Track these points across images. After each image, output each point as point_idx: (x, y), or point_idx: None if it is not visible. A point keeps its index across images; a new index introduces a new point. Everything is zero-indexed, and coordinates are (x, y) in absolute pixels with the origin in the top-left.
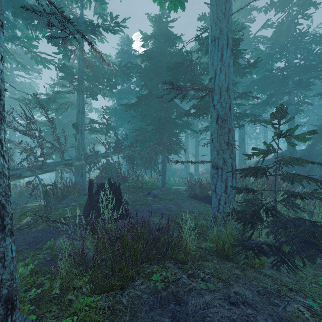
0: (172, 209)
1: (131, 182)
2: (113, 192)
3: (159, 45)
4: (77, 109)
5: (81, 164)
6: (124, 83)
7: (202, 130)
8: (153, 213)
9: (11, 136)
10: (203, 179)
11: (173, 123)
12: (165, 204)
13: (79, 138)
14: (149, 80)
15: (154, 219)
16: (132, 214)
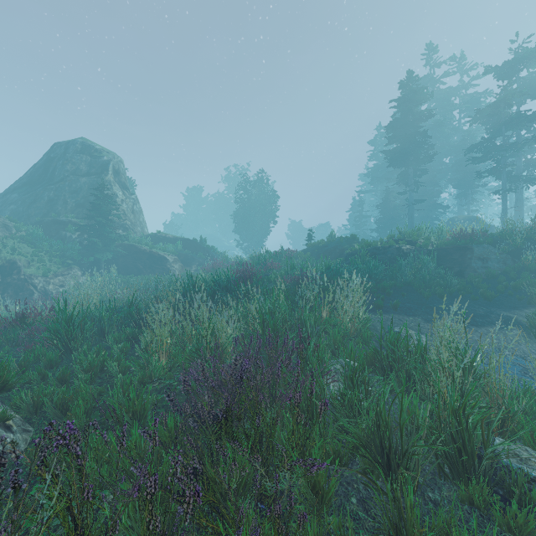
0: None
1: None
2: None
3: None
4: None
5: None
6: None
7: None
8: None
9: None
10: None
11: None
12: None
13: None
14: None
15: None
16: None
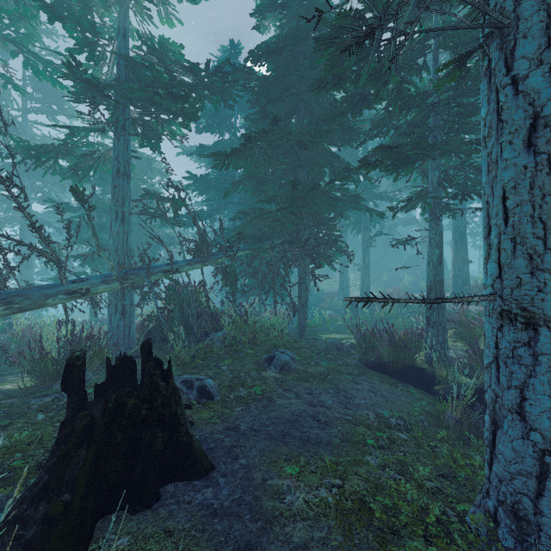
0: (331, 417)
1: (229, 331)
2: (145, 397)
3: (293, 23)
4: (114, 167)
5: (113, 289)
6: (224, 129)
7: (397, 206)
8: (280, 442)
9: (24, 233)
10: (380, 316)
11: (325, 196)
12: (311, 396)
13: (117, 231)
14: (270, 103)
15: (284, 482)
16: (215, 448)
